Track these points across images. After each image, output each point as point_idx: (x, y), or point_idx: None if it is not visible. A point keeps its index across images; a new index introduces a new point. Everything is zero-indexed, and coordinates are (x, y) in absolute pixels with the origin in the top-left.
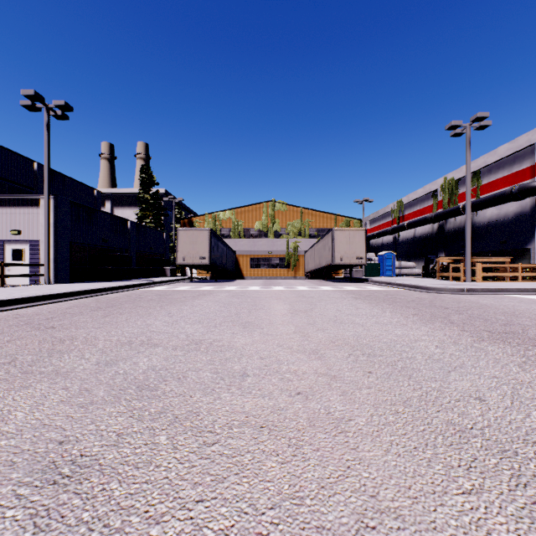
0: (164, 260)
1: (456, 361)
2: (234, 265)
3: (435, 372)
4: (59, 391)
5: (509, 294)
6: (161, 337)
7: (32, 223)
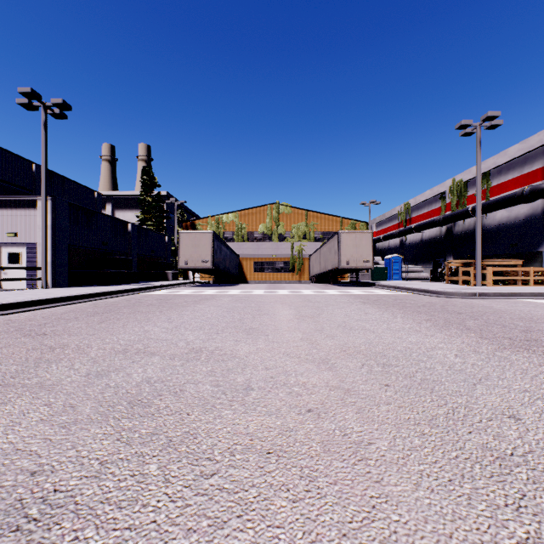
0: (166, 264)
1: (480, 372)
2: (238, 268)
3: (458, 385)
4: (40, 408)
5: (523, 298)
6: (158, 345)
7: (29, 225)
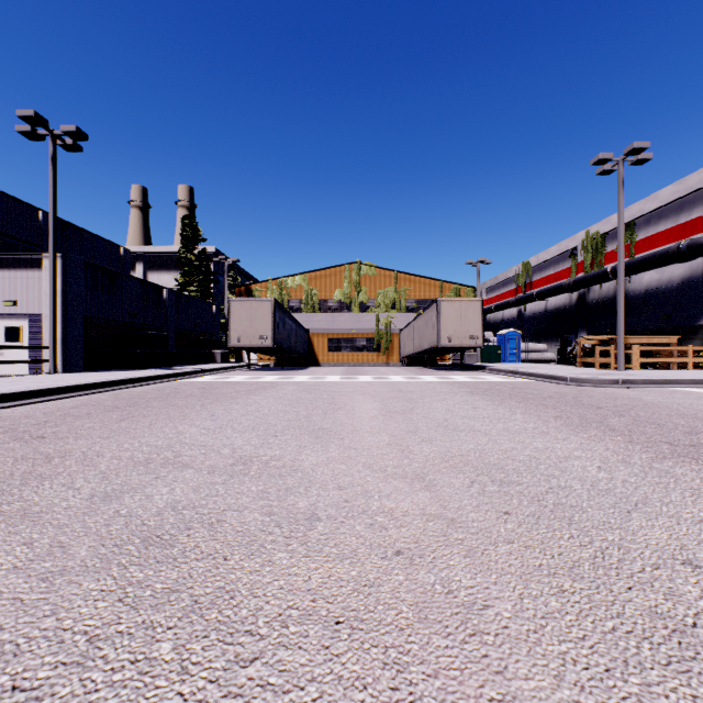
0: (213, 342)
1: (635, 493)
2: (307, 347)
3: (606, 512)
4: (16, 548)
5: (680, 387)
6: (194, 453)
7: (32, 291)
